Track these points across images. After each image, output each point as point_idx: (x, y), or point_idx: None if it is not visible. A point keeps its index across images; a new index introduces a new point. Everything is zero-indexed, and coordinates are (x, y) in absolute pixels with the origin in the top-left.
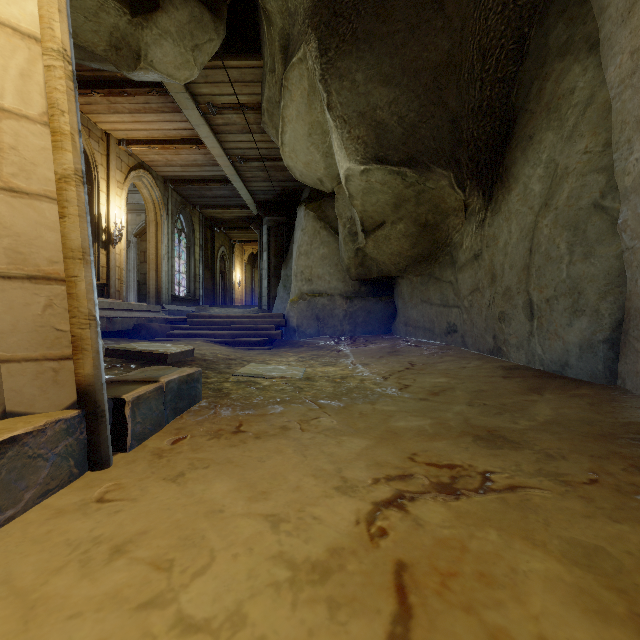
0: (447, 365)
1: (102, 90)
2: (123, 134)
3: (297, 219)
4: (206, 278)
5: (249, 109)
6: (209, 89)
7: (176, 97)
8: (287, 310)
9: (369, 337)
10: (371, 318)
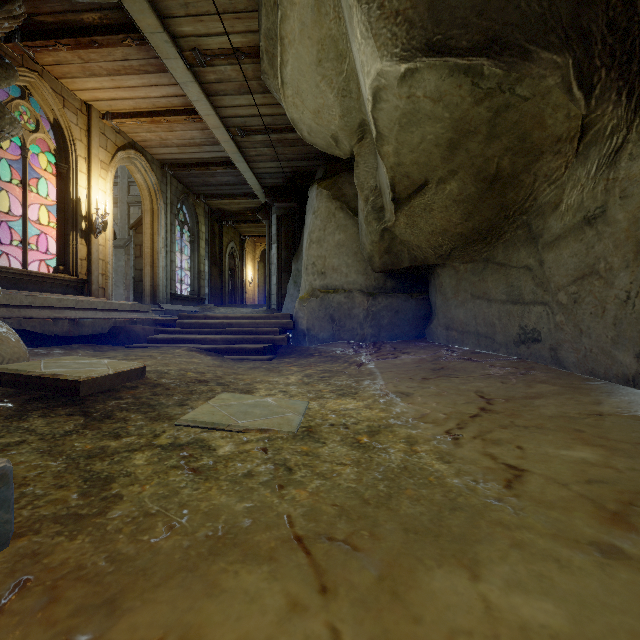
0: (556, 405)
1: (67, 40)
2: (106, 105)
3: (308, 202)
4: (214, 276)
5: (245, 56)
6: (192, 26)
7: (152, 40)
8: (295, 309)
9: (397, 344)
10: (399, 319)
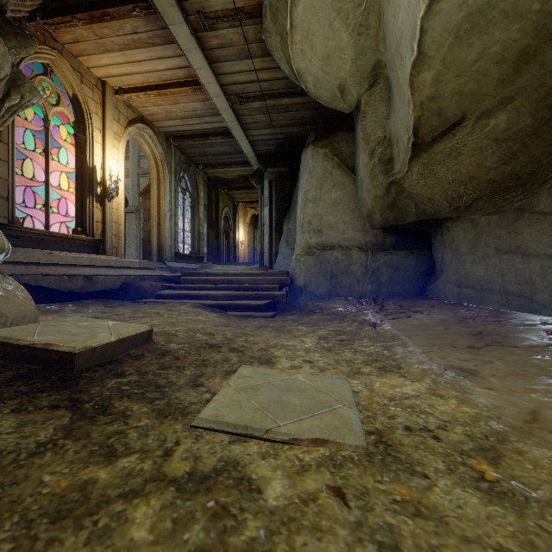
0: None
1: (82, 15)
2: (118, 81)
3: (302, 163)
4: (211, 237)
5: (247, 17)
6: None
7: (159, 5)
8: (292, 266)
9: (400, 301)
10: (399, 276)
